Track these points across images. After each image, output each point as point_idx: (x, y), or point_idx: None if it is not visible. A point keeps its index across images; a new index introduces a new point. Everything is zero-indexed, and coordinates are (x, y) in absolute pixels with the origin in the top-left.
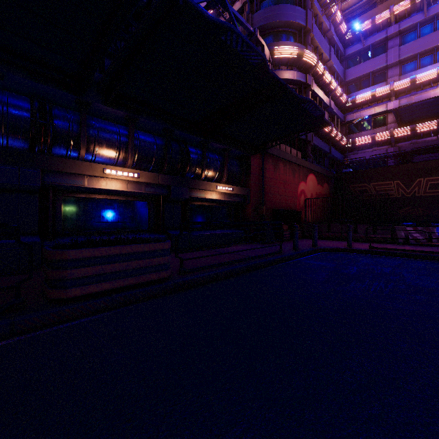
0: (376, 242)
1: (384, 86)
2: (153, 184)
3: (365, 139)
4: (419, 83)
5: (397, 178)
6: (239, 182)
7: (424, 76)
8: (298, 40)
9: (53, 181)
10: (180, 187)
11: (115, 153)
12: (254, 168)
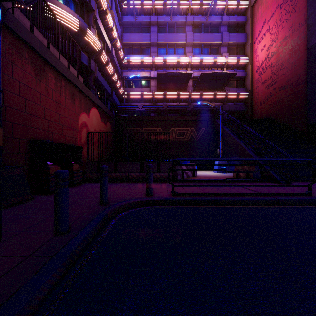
0: (163, 181)
1: (149, 57)
2: None
3: (136, 94)
4: (168, 64)
5: (160, 126)
6: None
7: (171, 60)
8: None
9: None
10: None
11: None
12: None
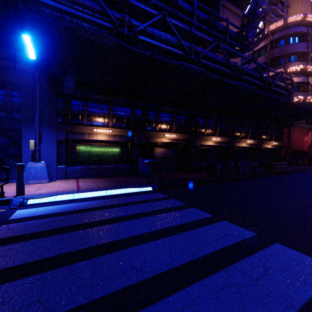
0: None
1: None
2: (254, 143)
3: None
4: None
5: None
6: (277, 139)
7: None
8: (302, 59)
9: (237, 145)
10: (262, 144)
11: (245, 134)
12: (284, 133)
